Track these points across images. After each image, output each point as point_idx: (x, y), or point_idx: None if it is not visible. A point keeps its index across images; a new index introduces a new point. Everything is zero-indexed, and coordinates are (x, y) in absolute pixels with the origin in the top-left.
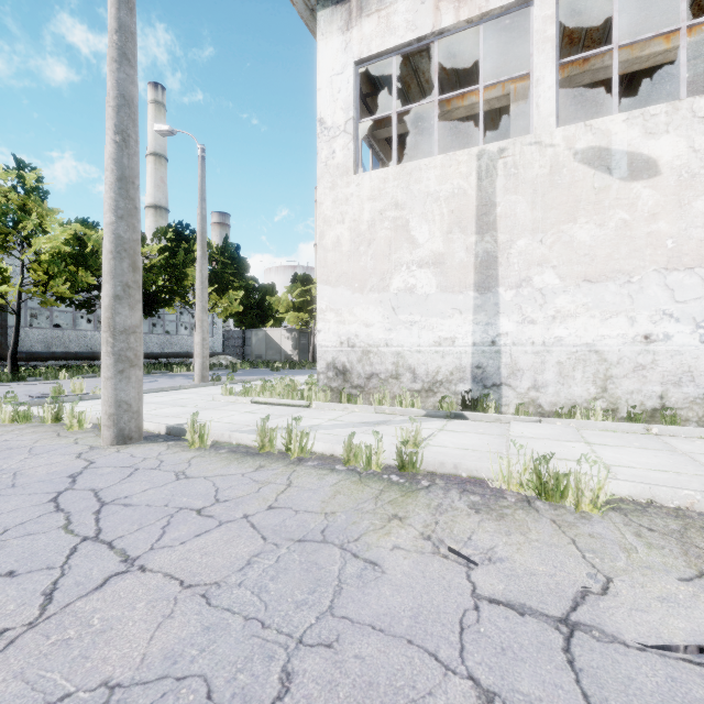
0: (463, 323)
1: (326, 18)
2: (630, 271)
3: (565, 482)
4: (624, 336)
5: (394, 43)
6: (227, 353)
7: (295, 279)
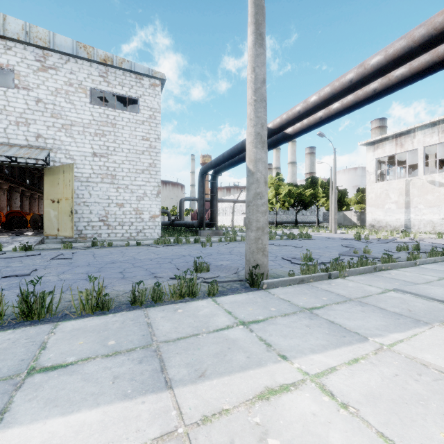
0: (402, 215)
1: (368, 148)
2: (439, 205)
3: (396, 235)
4: (437, 218)
5: (385, 155)
6: (325, 222)
7: (358, 190)
